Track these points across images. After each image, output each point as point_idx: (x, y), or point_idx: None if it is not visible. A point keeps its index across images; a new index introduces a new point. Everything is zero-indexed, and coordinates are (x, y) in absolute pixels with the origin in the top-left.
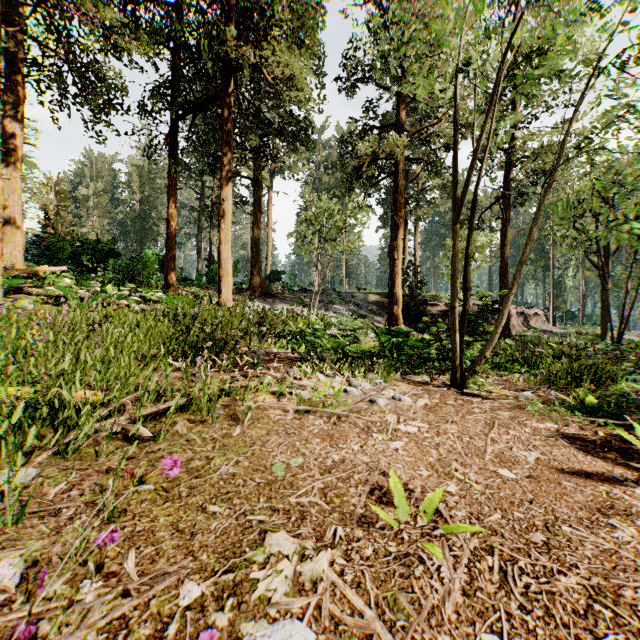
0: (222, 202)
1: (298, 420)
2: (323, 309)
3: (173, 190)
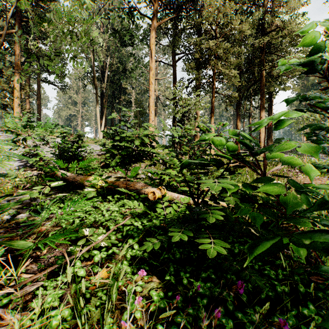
0: (261, 118)
1: (304, 178)
2: (309, 156)
3: (238, 115)
